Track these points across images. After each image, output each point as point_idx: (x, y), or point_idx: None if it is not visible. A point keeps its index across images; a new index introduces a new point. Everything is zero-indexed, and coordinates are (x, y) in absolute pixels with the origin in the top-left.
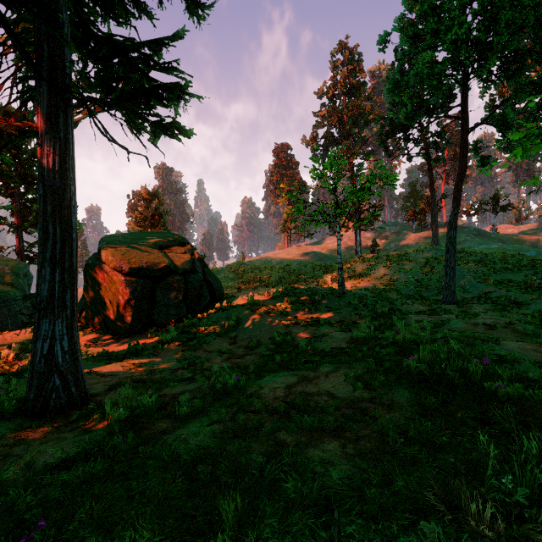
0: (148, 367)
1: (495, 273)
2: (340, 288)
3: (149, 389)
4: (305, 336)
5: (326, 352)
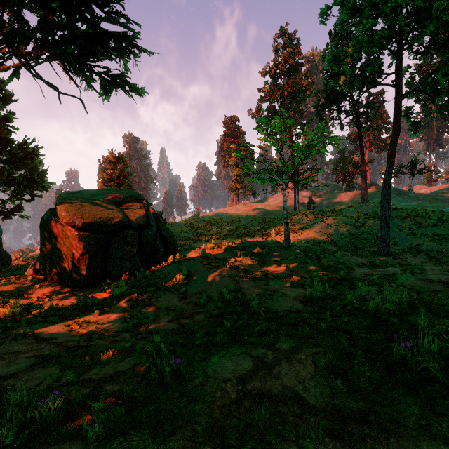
0: (91, 329)
1: (421, 227)
2: (286, 241)
3: (71, 373)
4: (255, 292)
5: (281, 317)
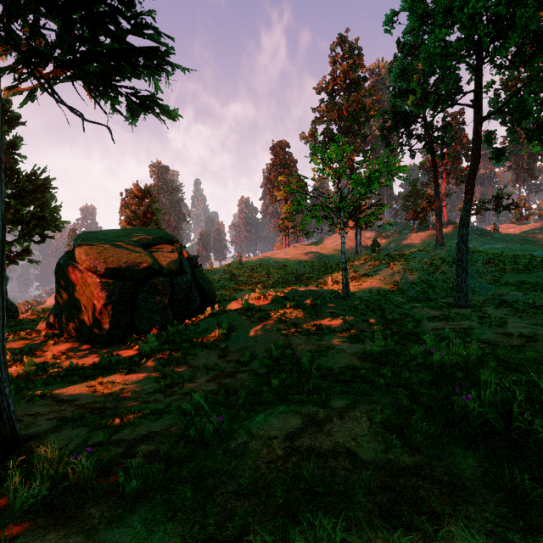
0: (118, 389)
1: (506, 273)
2: (345, 290)
3: (101, 433)
4: (307, 349)
5: (336, 374)
